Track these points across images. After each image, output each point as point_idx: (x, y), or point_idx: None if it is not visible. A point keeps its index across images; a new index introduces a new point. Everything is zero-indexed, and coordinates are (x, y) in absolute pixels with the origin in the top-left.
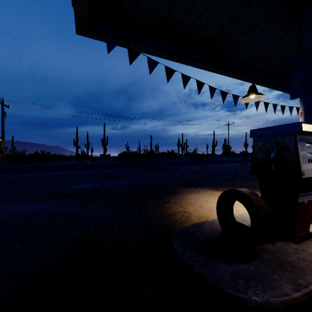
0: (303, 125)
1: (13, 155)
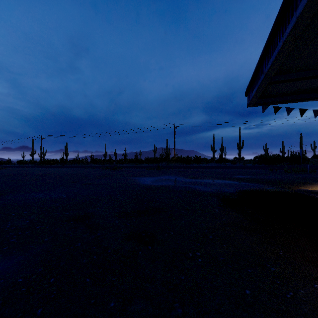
0: None
1: (179, 159)
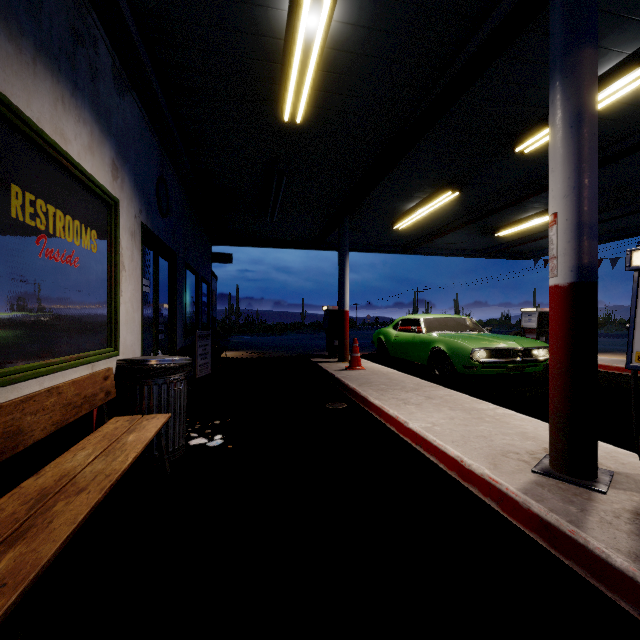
0: (522, 309)
1: None
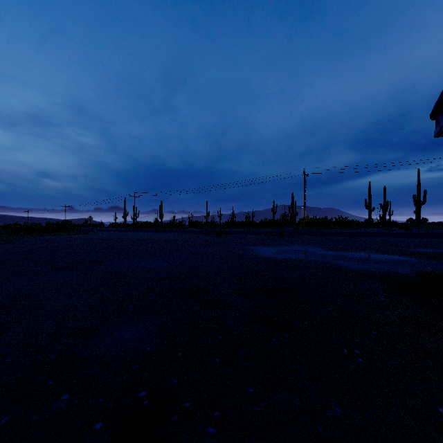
0: None
1: (313, 221)
